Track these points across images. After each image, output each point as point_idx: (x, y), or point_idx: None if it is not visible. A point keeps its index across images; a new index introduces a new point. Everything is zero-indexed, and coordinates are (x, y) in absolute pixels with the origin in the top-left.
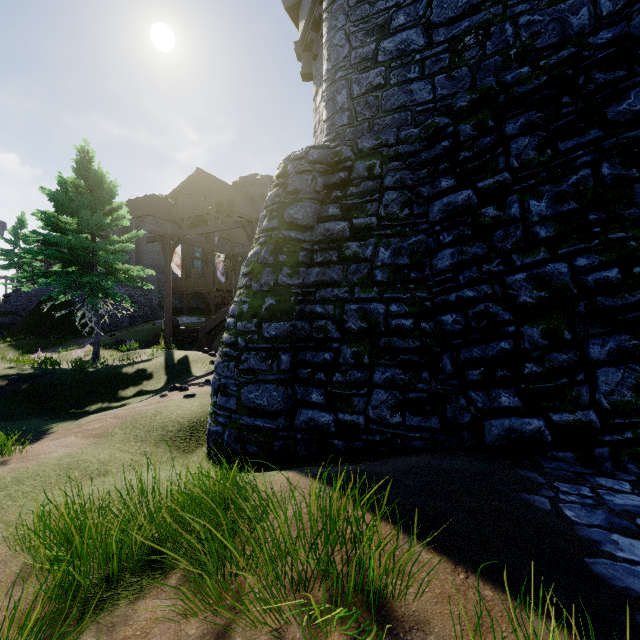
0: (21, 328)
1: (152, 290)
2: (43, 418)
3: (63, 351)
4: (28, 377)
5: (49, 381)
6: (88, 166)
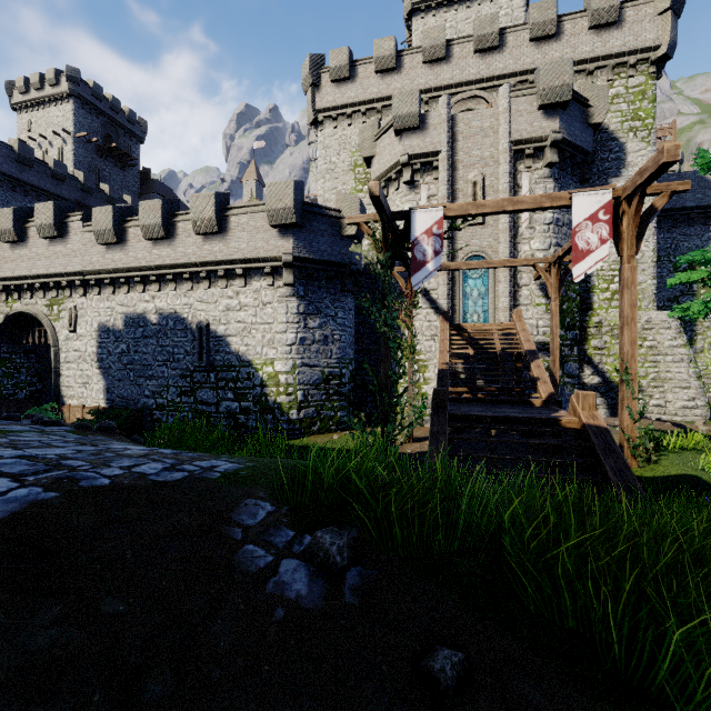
0: None
1: None
2: None
3: None
4: None
5: None
6: None
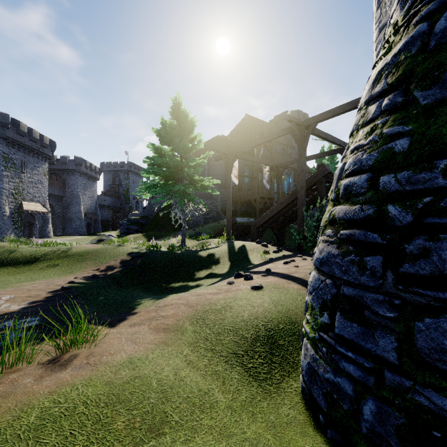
0: (149, 225)
1: (217, 200)
2: (143, 289)
3: (167, 239)
4: (142, 255)
5: (152, 259)
6: (178, 110)
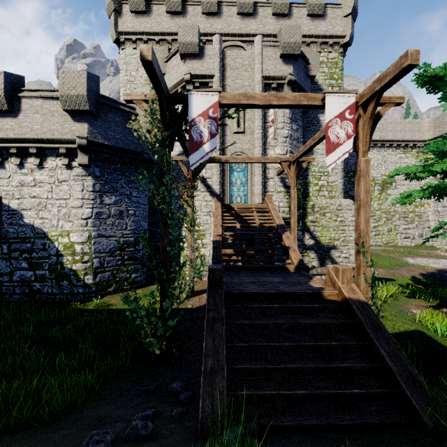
0: None
1: None
2: None
3: None
4: None
5: None
6: None
